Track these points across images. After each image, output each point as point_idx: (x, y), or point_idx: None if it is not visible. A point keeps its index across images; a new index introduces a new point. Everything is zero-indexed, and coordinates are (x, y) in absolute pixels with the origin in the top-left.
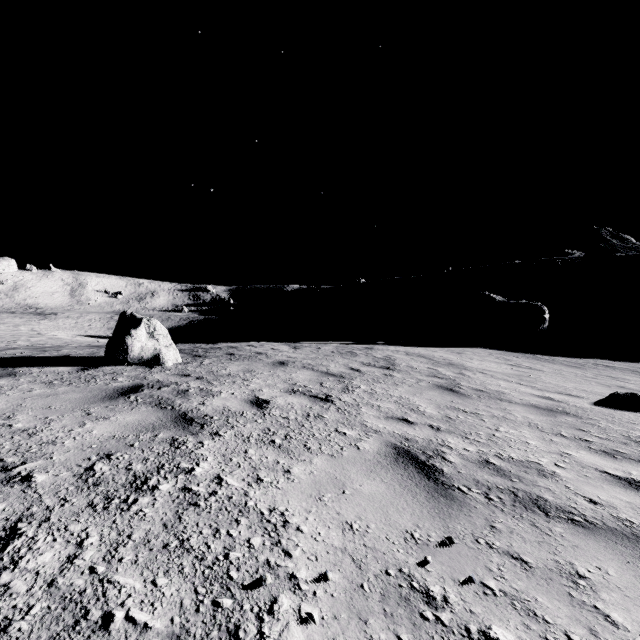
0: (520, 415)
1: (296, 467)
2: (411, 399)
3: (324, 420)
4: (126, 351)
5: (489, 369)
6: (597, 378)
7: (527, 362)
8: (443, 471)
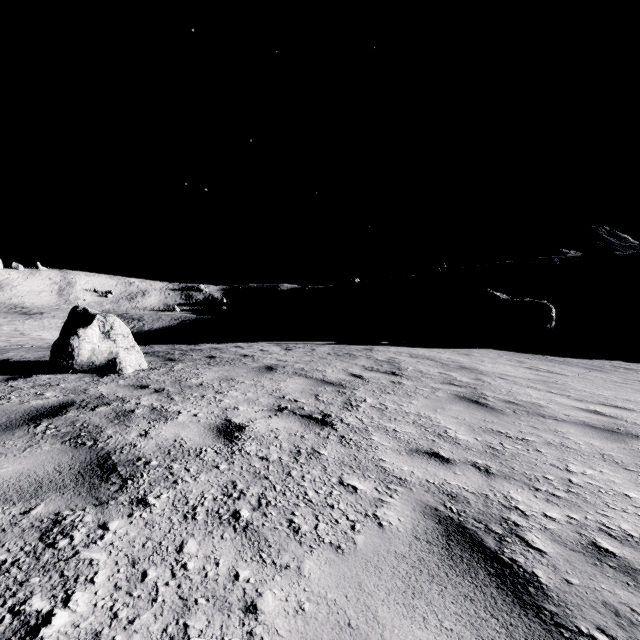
0: (581, 441)
1: (270, 591)
2: (433, 418)
3: (321, 460)
4: (71, 355)
5: (507, 373)
6: (628, 383)
7: (542, 364)
8: (539, 581)
